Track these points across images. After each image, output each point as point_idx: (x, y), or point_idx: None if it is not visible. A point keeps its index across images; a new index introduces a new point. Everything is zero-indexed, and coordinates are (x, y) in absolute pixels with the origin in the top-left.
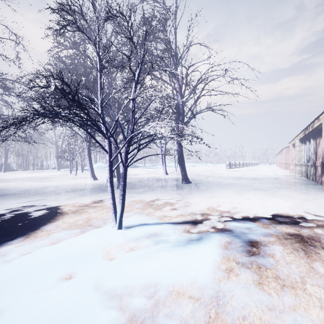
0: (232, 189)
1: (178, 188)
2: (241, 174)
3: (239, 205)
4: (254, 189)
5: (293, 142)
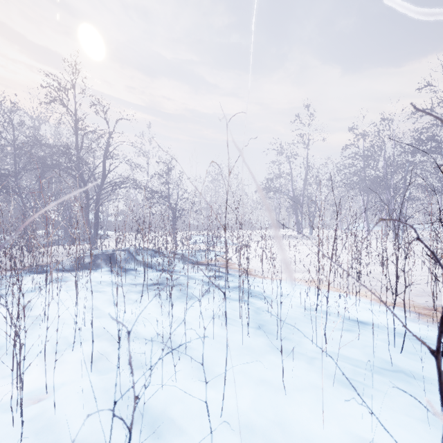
0: None
1: None
2: None
3: None
4: None
5: None
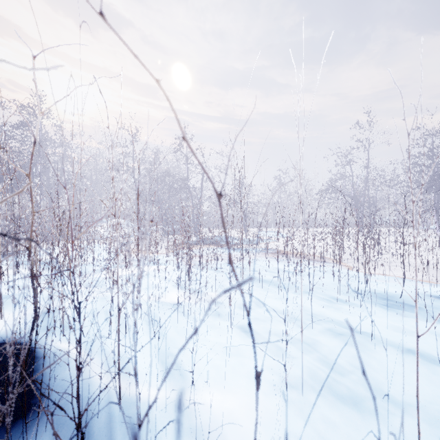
0: None
1: None
2: None
3: None
4: None
5: None
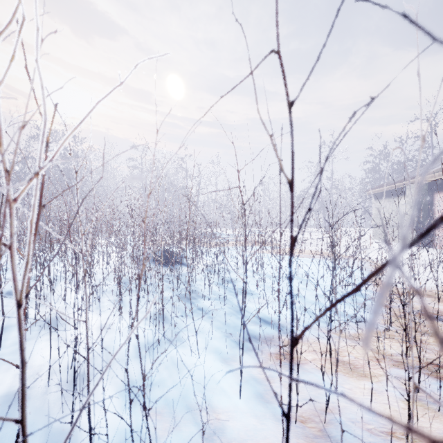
0: None
1: None
2: None
3: None
4: None
5: None
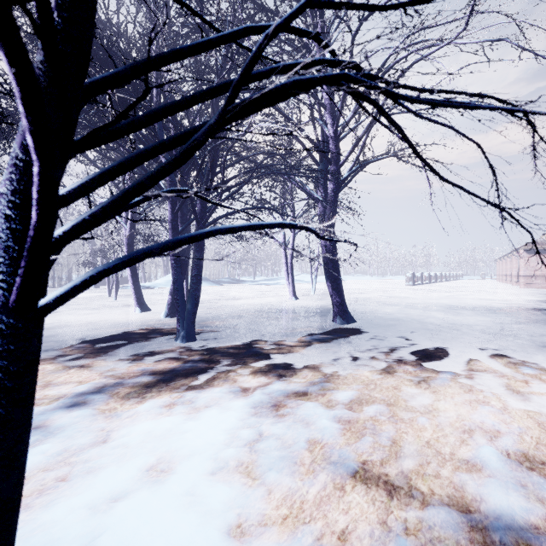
0: (471, 344)
1: (328, 337)
2: (447, 298)
3: None
4: (528, 343)
5: None
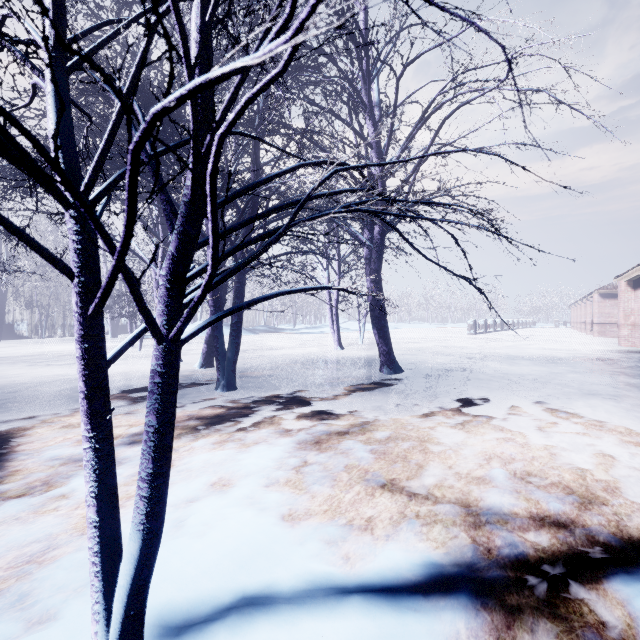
0: (517, 392)
1: (373, 386)
2: (509, 347)
3: (586, 462)
4: (576, 391)
5: (634, 273)
